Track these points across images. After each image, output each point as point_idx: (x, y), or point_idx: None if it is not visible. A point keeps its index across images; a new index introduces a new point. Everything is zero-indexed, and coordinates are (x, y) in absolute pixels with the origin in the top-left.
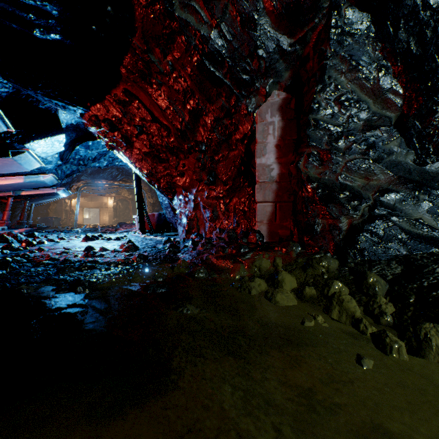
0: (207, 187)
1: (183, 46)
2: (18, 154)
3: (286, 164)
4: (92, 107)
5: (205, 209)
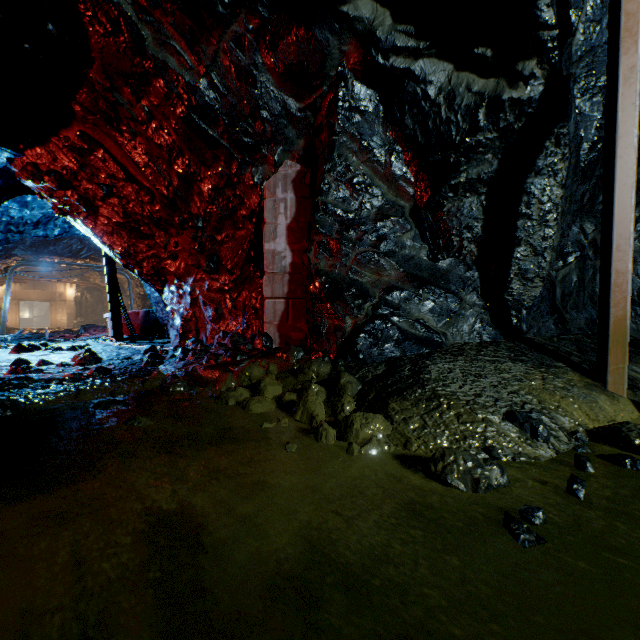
0: (208, 276)
1: (162, 92)
2: None
3: (300, 252)
4: (27, 151)
5: (206, 306)
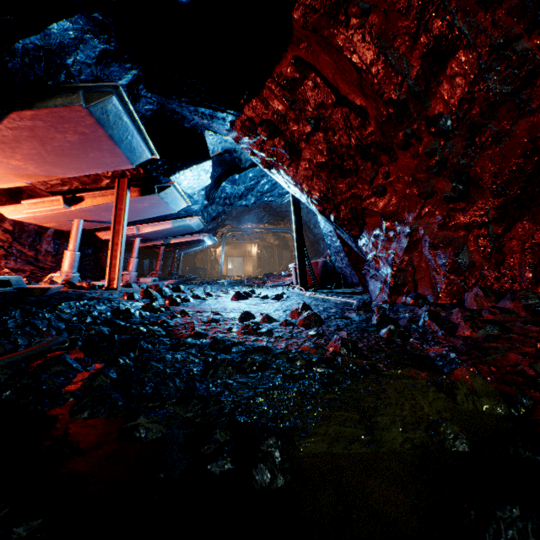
0: (442, 207)
1: None
2: (163, 190)
3: None
4: (245, 107)
5: (435, 250)
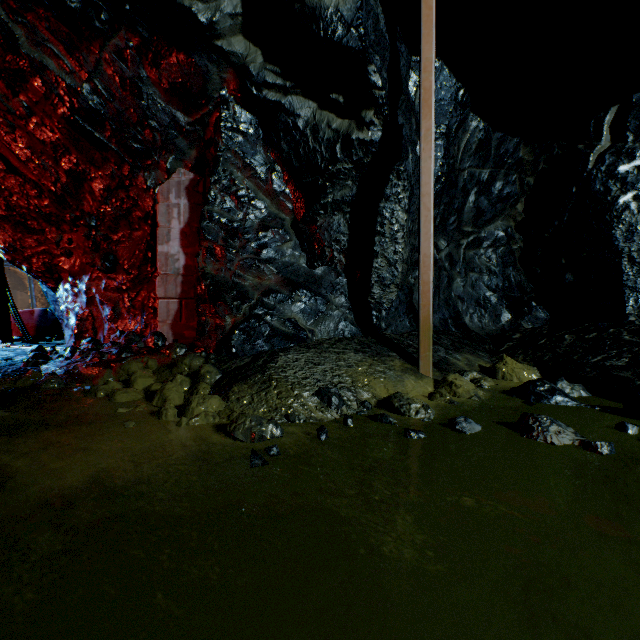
0: (105, 275)
1: (41, 91)
2: None
3: (193, 255)
4: None
5: (103, 305)
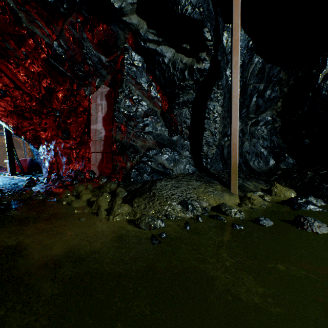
0: (63, 141)
1: (32, 45)
2: None
3: (109, 130)
4: None
5: (62, 156)
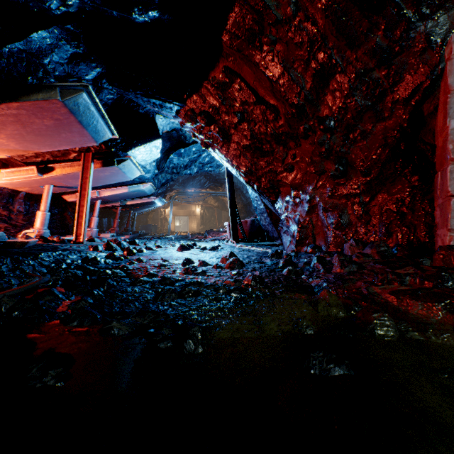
0: (331, 182)
1: None
2: (122, 162)
3: None
4: (188, 100)
5: (326, 212)
